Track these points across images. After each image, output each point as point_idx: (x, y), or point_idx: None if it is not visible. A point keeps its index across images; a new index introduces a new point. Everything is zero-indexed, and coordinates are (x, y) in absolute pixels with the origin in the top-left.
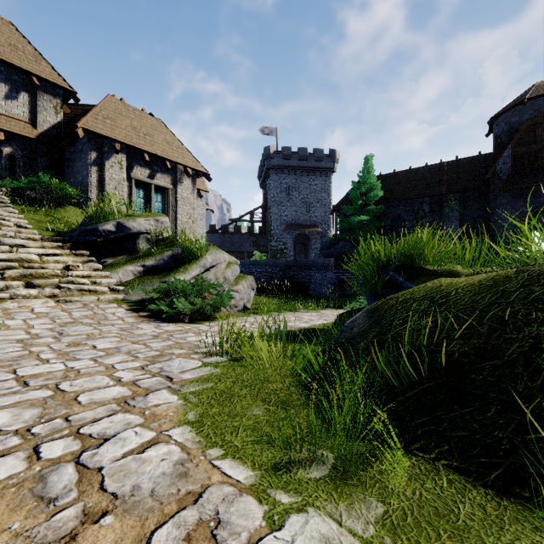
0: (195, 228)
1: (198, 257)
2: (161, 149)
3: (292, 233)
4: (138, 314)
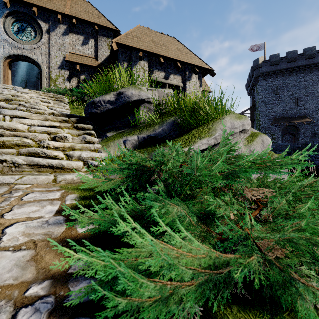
0: None
1: (210, 120)
2: (173, 54)
3: (280, 125)
4: (70, 228)
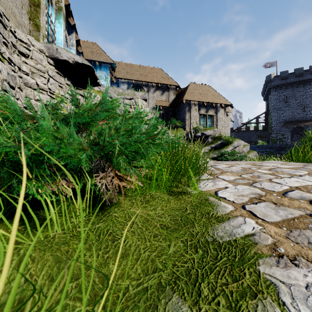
0: (225, 131)
1: (231, 143)
2: (210, 99)
3: (289, 127)
4: (214, 160)
